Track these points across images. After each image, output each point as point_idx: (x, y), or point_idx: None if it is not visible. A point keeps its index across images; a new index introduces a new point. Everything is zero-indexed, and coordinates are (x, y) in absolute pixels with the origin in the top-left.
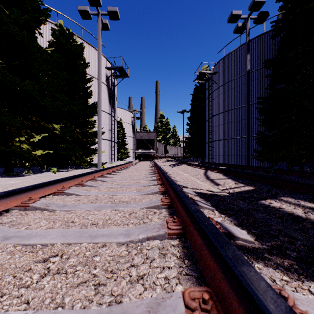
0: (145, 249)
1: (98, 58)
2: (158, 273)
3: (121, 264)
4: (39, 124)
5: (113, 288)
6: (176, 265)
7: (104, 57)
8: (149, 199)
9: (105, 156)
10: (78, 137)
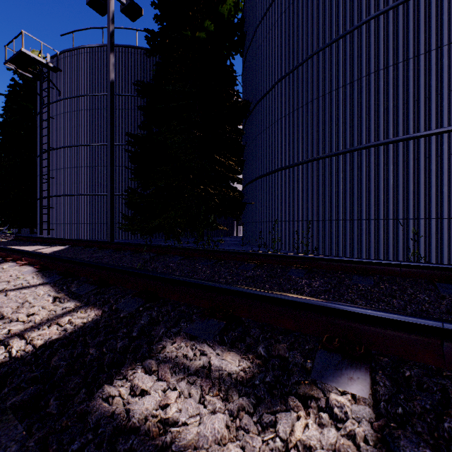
0: None
1: None
2: None
3: None
4: None
5: None
6: None
7: None
8: None
9: None
10: None
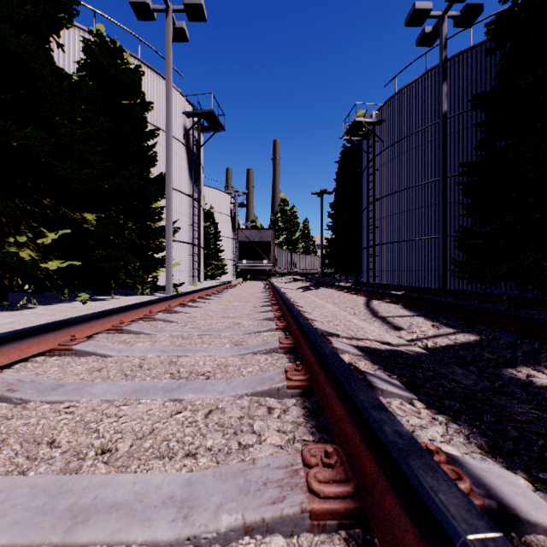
0: None
1: (168, 90)
2: None
3: None
4: (57, 212)
5: None
6: None
7: (180, 94)
8: (259, 368)
9: (183, 271)
10: (131, 236)
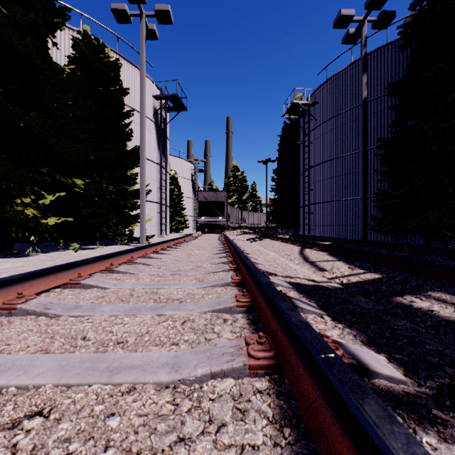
0: (208, 399)
1: (141, 80)
2: None
3: (160, 435)
4: (53, 178)
5: None
6: (267, 441)
7: (150, 81)
8: (217, 296)
9: (152, 226)
10: (111, 197)
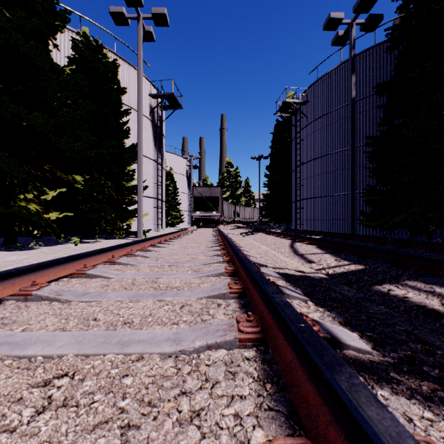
0: (204, 364)
1: (139, 80)
2: (223, 406)
3: (166, 390)
4: (54, 175)
5: (151, 434)
6: (252, 393)
7: (147, 80)
8: (211, 284)
9: (149, 220)
10: (110, 193)
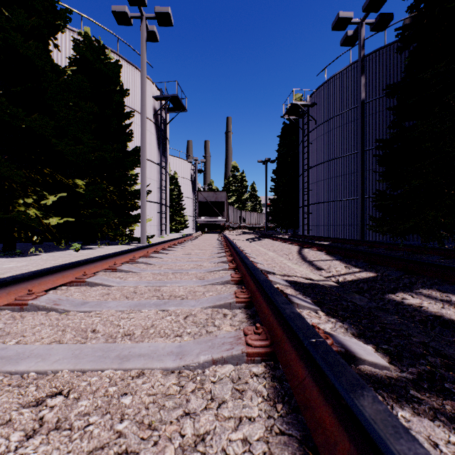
0: (210, 381)
1: (142, 81)
2: (231, 430)
3: (168, 410)
4: (54, 179)
5: None
6: (262, 414)
7: (150, 82)
8: (217, 293)
9: (153, 226)
10: (112, 198)
